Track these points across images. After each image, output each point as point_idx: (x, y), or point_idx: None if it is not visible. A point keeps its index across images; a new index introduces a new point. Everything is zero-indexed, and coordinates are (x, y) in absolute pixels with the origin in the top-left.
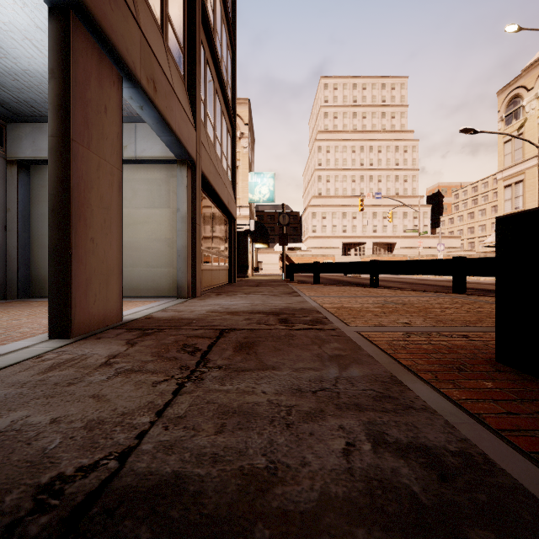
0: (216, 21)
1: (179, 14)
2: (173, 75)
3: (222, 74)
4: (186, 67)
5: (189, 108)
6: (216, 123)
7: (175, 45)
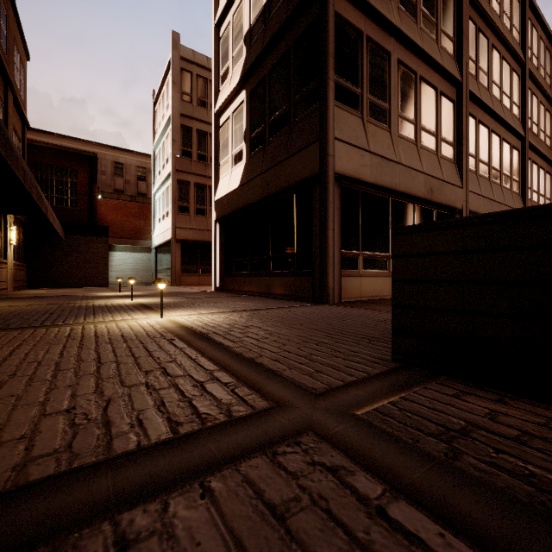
0: (539, 125)
1: (517, 168)
2: (515, 202)
3: (545, 153)
4: (520, 186)
5: (522, 204)
6: (539, 187)
7: (515, 185)
